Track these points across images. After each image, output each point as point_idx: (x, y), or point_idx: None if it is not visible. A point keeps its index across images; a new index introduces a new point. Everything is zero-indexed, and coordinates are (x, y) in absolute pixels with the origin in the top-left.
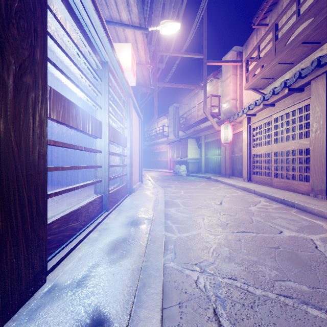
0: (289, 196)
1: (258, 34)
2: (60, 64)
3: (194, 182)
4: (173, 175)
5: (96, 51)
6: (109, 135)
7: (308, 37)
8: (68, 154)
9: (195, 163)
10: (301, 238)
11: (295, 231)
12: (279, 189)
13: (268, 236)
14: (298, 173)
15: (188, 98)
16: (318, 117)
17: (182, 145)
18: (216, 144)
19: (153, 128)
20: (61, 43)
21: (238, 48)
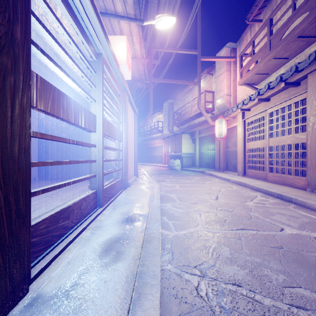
0: (286, 191)
1: (252, 30)
2: (53, 56)
3: (189, 176)
4: (168, 169)
5: (89, 41)
6: (103, 129)
7: (304, 31)
8: (64, 149)
9: (190, 157)
10: (304, 236)
11: (297, 228)
12: (274, 184)
13: (269, 234)
14: (294, 168)
15: (183, 94)
16: (315, 111)
17: (177, 140)
18: (210, 139)
19: (148, 123)
20: (53, 33)
21: (232, 44)
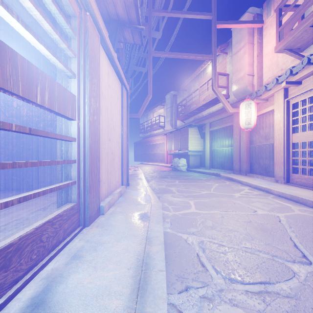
0: None
1: None
2: None
3: (202, 182)
4: (171, 170)
5: None
6: None
7: None
8: (15, 142)
9: (197, 156)
10: None
11: None
12: None
13: None
14: None
15: (188, 82)
16: None
17: (182, 135)
18: (225, 133)
19: (149, 119)
20: None
21: (255, 9)
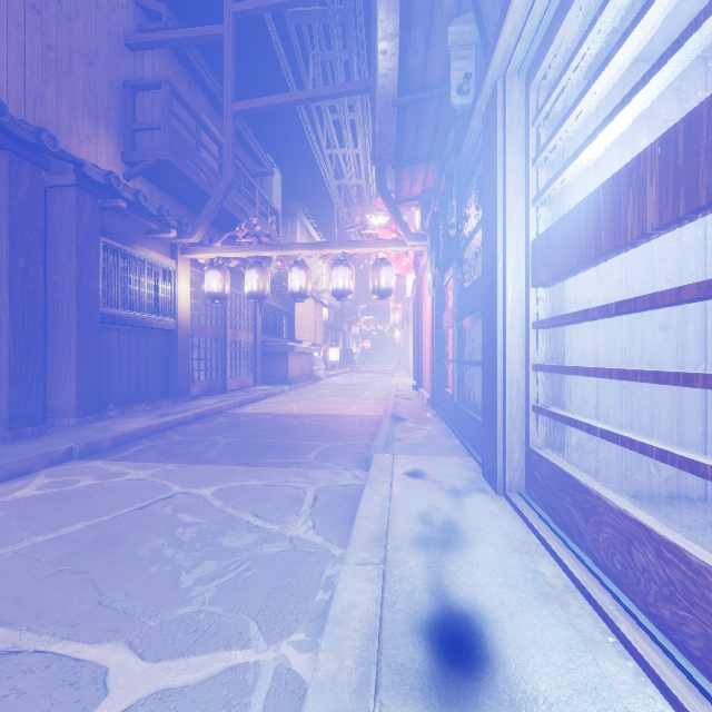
0: None
1: None
2: None
3: None
4: None
5: None
6: None
7: None
8: None
9: None
10: None
11: None
12: None
13: None
14: None
15: None
16: None
17: None
18: None
19: None
20: None
21: None
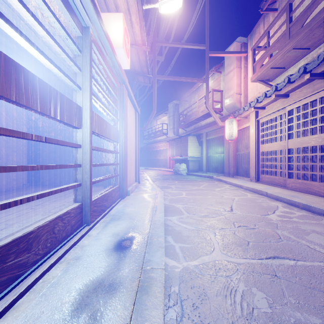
0: (314, 201)
1: (265, 21)
2: (30, 34)
3: (196, 182)
4: (173, 174)
5: (69, 6)
6: (91, 124)
7: None
8: (57, 151)
9: (196, 161)
10: None
11: None
12: (295, 191)
13: (314, 266)
14: (320, 174)
15: (188, 94)
16: None
17: (182, 143)
18: (218, 142)
19: (152, 126)
20: None
21: (242, 39)
